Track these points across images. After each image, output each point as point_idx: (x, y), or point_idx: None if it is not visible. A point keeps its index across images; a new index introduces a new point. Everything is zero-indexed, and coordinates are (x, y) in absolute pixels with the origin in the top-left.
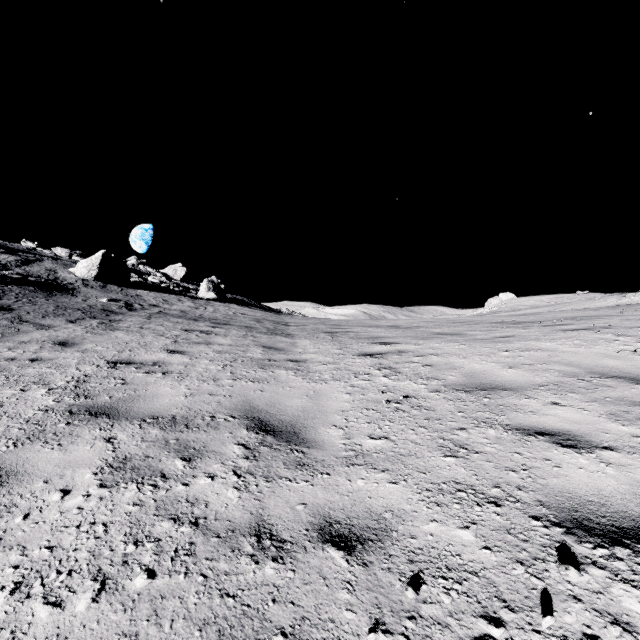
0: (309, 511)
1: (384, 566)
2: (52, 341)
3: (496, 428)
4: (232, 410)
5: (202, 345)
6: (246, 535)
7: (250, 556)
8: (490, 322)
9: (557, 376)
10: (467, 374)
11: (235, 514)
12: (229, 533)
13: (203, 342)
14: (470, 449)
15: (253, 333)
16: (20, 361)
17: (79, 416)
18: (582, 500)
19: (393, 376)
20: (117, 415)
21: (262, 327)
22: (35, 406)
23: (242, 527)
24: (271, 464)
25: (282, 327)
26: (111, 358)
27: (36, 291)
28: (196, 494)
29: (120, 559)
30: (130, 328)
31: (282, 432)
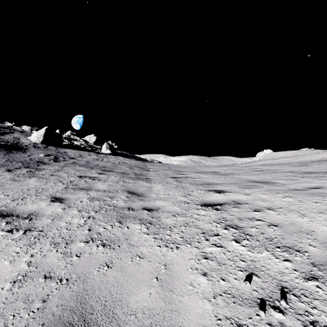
0: None
1: None
2: None
3: None
4: None
5: (83, 191)
6: None
7: None
8: (283, 171)
9: None
10: None
11: None
12: None
13: (86, 188)
14: None
15: (124, 178)
16: None
17: None
18: None
19: (245, 241)
20: None
21: (132, 173)
22: None
23: None
24: None
25: (145, 172)
26: None
27: (1, 150)
28: None
29: None
30: (44, 175)
31: None
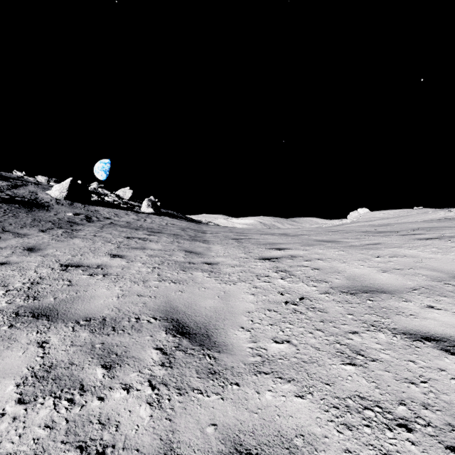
0: (219, 435)
1: None
2: (23, 247)
3: (385, 332)
4: (155, 311)
5: (138, 250)
6: None
7: None
8: (357, 231)
9: (426, 280)
10: (349, 277)
11: (144, 440)
12: None
13: (139, 247)
14: (366, 356)
15: (178, 240)
16: None
17: (23, 318)
18: None
19: (288, 278)
20: (56, 317)
21: (186, 234)
22: None
23: None
24: (184, 372)
25: (201, 234)
26: (65, 262)
27: (20, 208)
28: (109, 412)
29: None
30: (86, 236)
31: (196, 335)
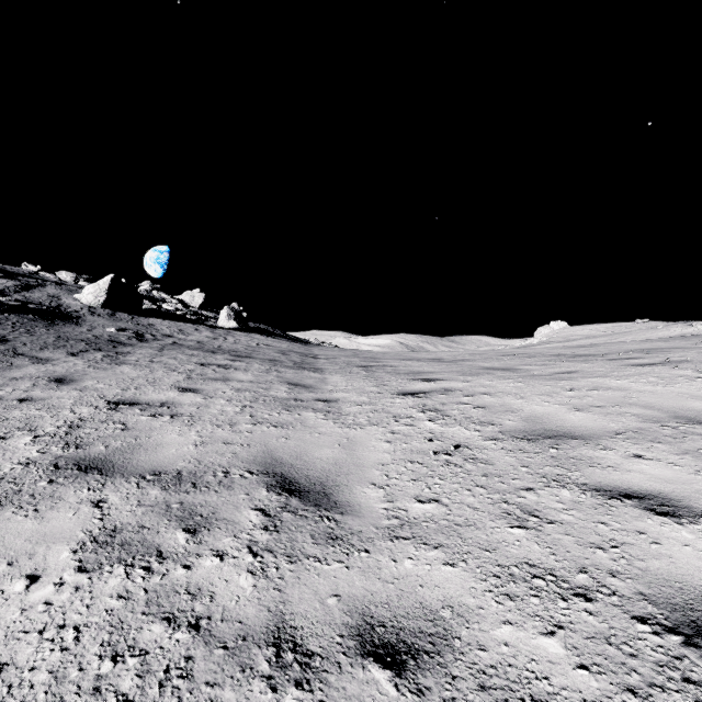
0: (344, 607)
1: (446, 695)
2: (48, 377)
3: (571, 488)
4: (250, 463)
5: (219, 382)
6: (261, 645)
7: (266, 679)
8: (546, 355)
9: (635, 421)
10: (527, 418)
11: (248, 612)
12: (239, 642)
13: (220, 378)
14: (542, 517)
15: (277, 367)
16: (7, 401)
17: (65, 472)
18: (697, 593)
19: (440, 420)
20: (111, 470)
21: (288, 360)
22: (15, 458)
23: (256, 632)
24: (296, 537)
25: (310, 360)
26: (113, 398)
27: (36, 320)
28: (199, 581)
29: (91, 684)
30: (139, 362)
31: (310, 493)
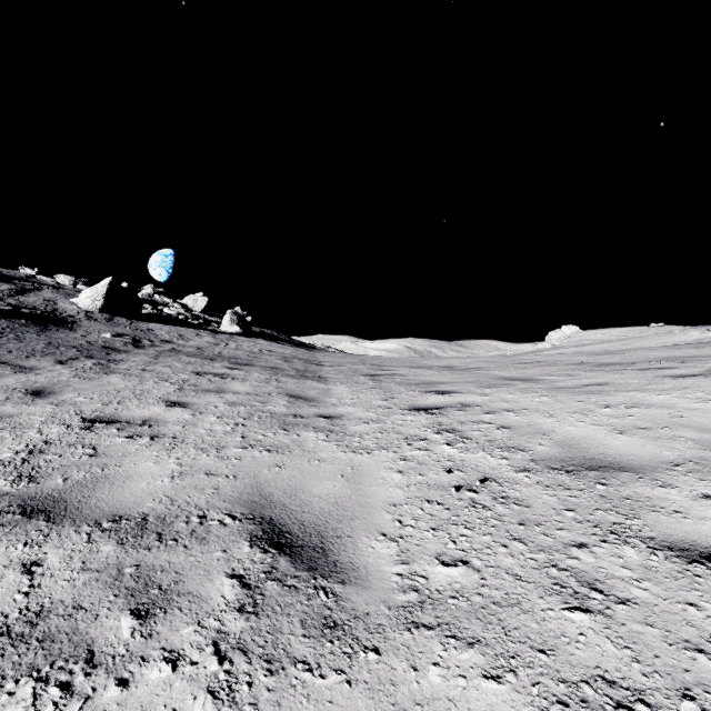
0: None
1: None
2: (25, 389)
3: (635, 545)
4: (233, 503)
5: (212, 394)
6: None
7: None
8: (567, 363)
9: (693, 448)
10: (562, 442)
11: None
12: None
13: (215, 389)
14: (608, 592)
15: (278, 376)
16: None
17: (4, 517)
18: None
19: (459, 444)
20: (62, 514)
21: (290, 368)
22: None
23: None
24: (280, 625)
25: (314, 368)
26: (90, 414)
27: (28, 325)
28: None
29: None
30: (130, 370)
31: (303, 548)
